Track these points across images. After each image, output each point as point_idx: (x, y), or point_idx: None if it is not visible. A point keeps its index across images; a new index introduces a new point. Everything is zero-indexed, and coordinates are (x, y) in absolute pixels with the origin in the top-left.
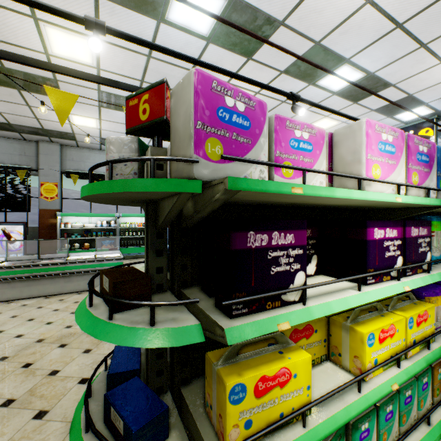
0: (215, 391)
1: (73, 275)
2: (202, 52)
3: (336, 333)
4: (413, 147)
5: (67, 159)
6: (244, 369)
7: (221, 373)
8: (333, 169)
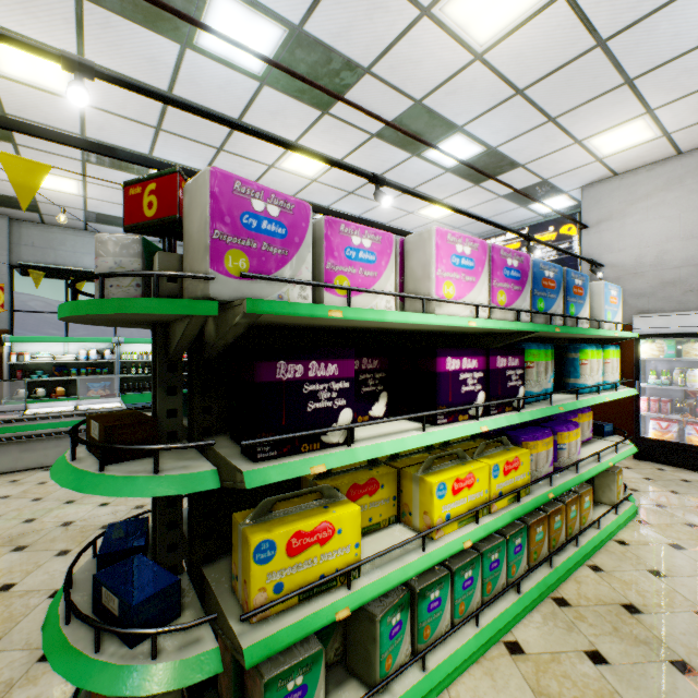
0: (240, 556)
1: (35, 440)
2: (253, 97)
3: (407, 488)
4: (500, 261)
5: (23, 244)
6: (276, 526)
7: (247, 531)
8: (405, 284)
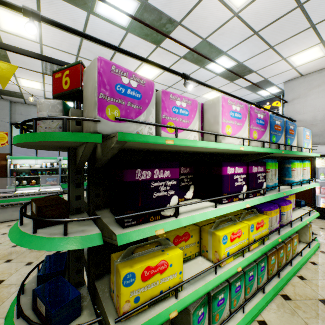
0: (115, 280)
1: (20, 206)
2: (123, 38)
3: (205, 237)
4: (254, 115)
5: (16, 113)
6: (135, 263)
7: (118, 267)
8: (203, 127)
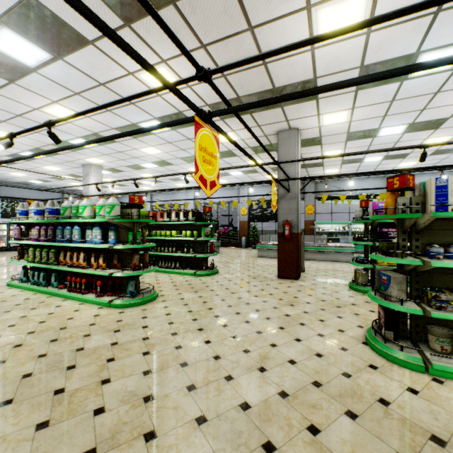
0: None
1: (329, 253)
2: (400, 137)
3: None
4: None
5: (318, 190)
6: None
7: None
8: None
